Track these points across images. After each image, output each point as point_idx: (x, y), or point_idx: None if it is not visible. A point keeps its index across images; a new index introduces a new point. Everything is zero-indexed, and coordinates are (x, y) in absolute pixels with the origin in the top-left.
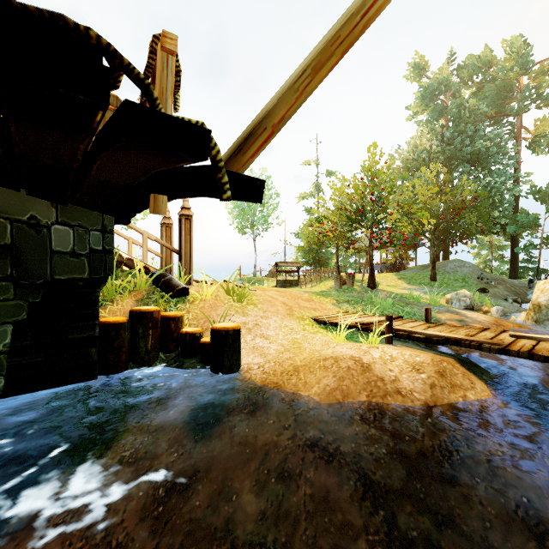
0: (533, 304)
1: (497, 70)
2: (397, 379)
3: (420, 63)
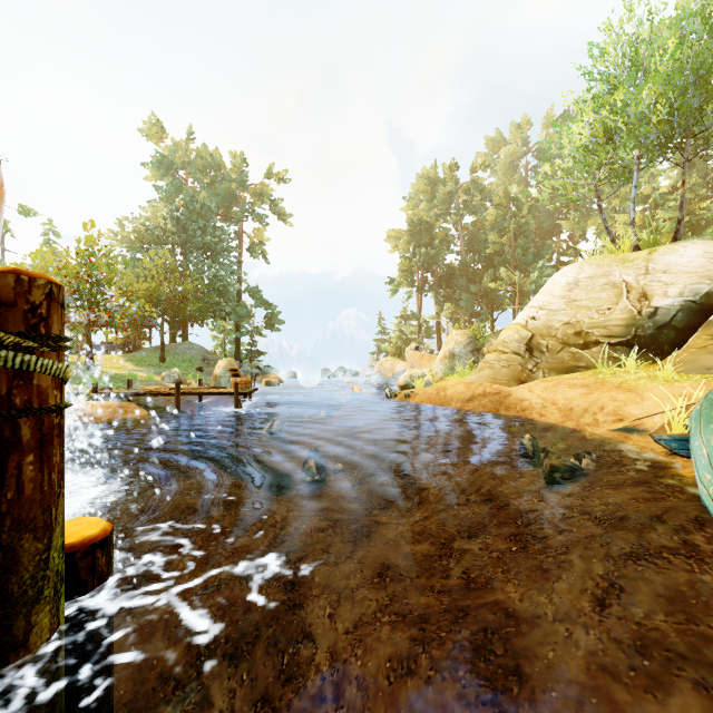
0: (214, 375)
1: (226, 174)
2: (94, 413)
3: (158, 127)
